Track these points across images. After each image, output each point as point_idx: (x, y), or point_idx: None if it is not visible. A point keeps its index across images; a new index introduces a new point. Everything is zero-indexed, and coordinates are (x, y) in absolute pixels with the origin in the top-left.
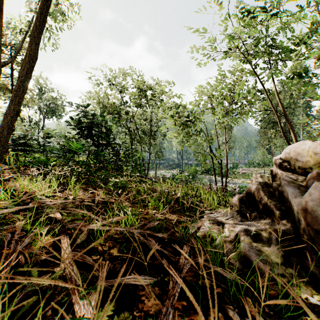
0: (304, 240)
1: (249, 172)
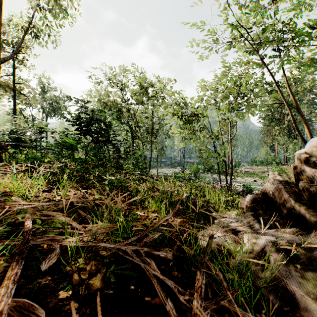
0: None
1: (252, 171)
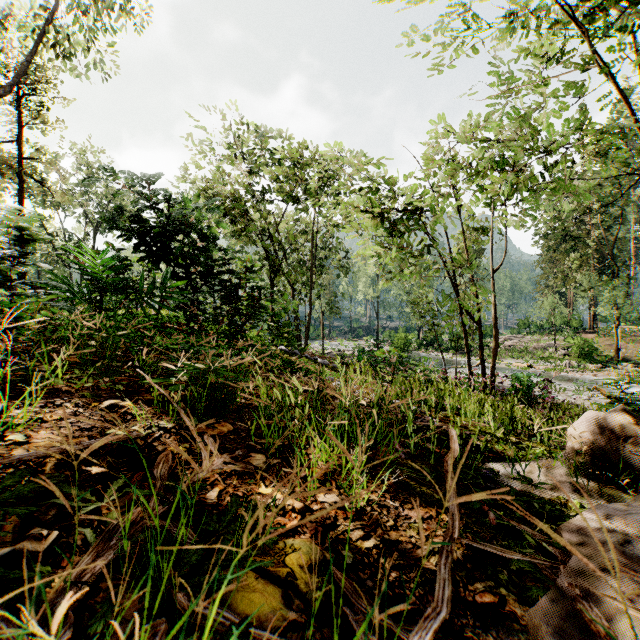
0: None
1: (520, 345)
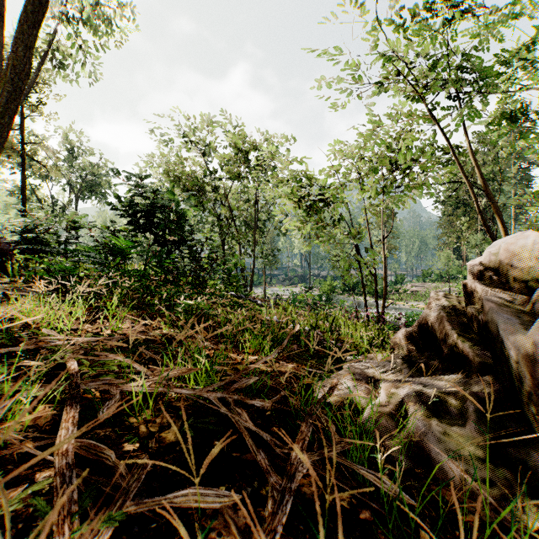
0: (530, 415)
1: (423, 290)
